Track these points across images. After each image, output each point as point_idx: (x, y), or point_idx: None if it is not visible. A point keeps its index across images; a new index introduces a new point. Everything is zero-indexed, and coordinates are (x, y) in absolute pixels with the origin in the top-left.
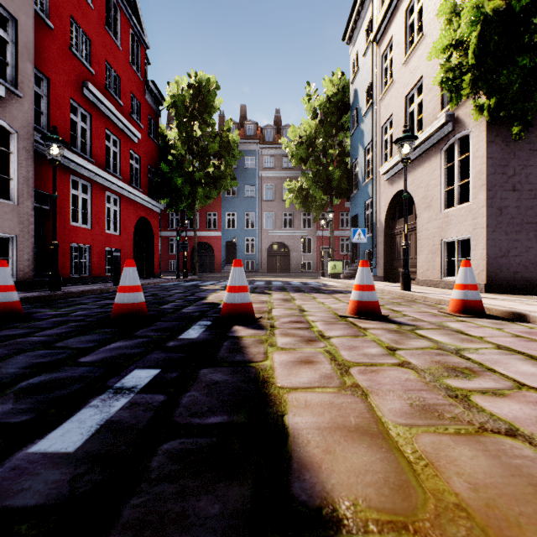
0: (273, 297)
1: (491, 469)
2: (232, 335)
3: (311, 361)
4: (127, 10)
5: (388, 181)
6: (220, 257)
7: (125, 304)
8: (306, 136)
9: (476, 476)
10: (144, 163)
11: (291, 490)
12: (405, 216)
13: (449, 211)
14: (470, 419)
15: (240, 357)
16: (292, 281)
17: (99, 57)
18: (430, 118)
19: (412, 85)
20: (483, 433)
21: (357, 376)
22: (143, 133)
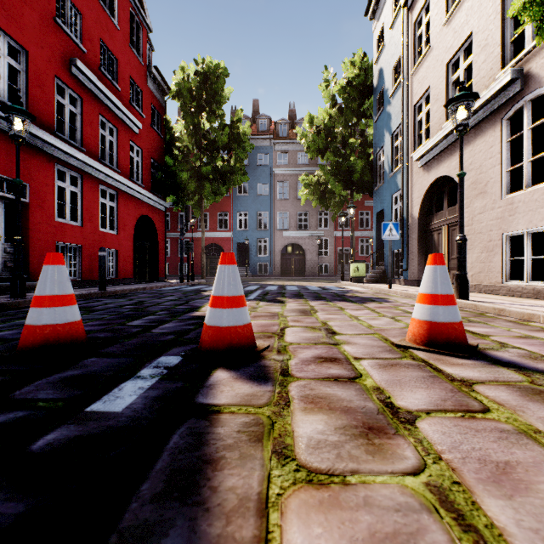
0: (286, 307)
1: None
2: (200, 401)
3: None
4: None
5: (422, 168)
6: None
7: (38, 326)
8: (324, 125)
9: None
10: (146, 156)
11: None
12: (461, 201)
13: (514, 197)
14: None
15: (178, 541)
16: (309, 285)
17: (92, 34)
18: (483, 82)
19: (457, 46)
20: None
21: None
22: (144, 124)
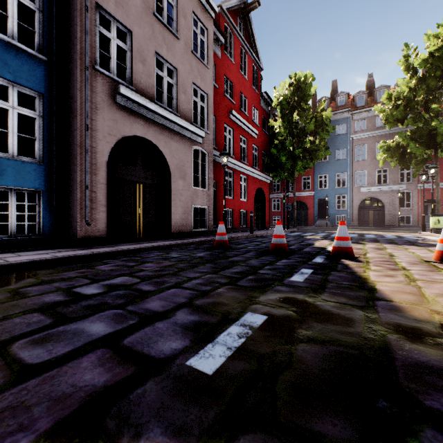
0: (366, 246)
1: None
2: (341, 263)
3: (392, 276)
4: (251, 52)
5: None
6: (313, 212)
7: (278, 244)
8: (403, 97)
9: None
10: (260, 150)
11: (377, 296)
12: None
13: None
14: None
15: (350, 271)
16: (386, 234)
17: (236, 91)
18: None
19: None
20: None
21: (419, 283)
22: (259, 130)
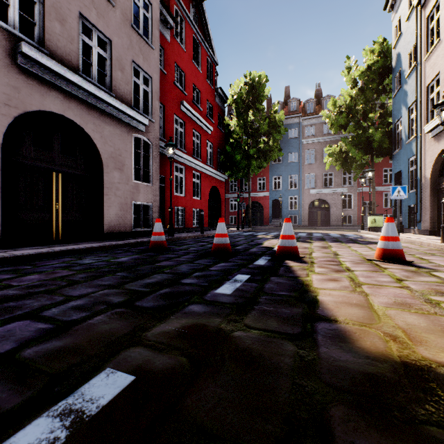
0: (313, 245)
1: (423, 322)
2: (285, 264)
3: (336, 280)
4: (205, 44)
5: (433, 138)
6: (268, 213)
7: (219, 244)
8: (345, 105)
9: (412, 322)
10: (215, 147)
11: (318, 312)
12: None
13: None
14: (430, 310)
15: (292, 275)
16: (331, 233)
17: (189, 82)
18: None
19: None
20: (433, 314)
21: (365, 288)
22: (214, 126)
